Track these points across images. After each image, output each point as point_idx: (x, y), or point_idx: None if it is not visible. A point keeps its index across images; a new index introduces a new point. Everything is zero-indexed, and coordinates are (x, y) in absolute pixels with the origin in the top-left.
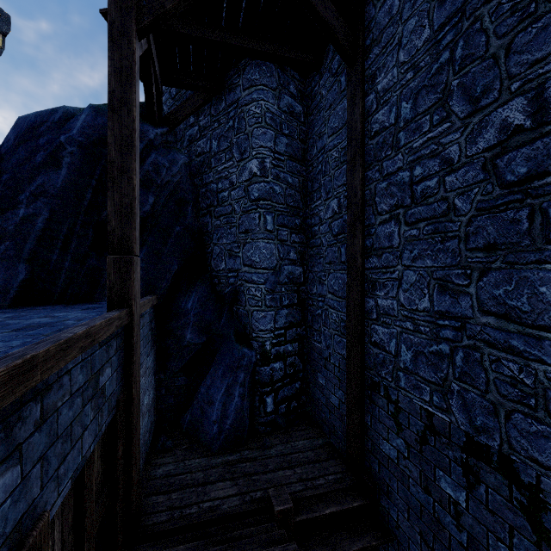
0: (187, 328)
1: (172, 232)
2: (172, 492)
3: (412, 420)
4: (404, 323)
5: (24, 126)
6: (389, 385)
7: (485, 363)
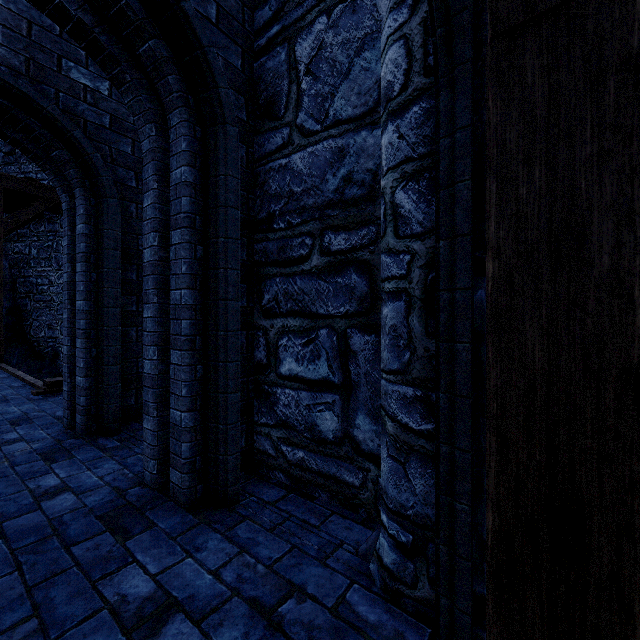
0: None
1: None
2: None
3: None
4: None
5: None
6: None
7: None
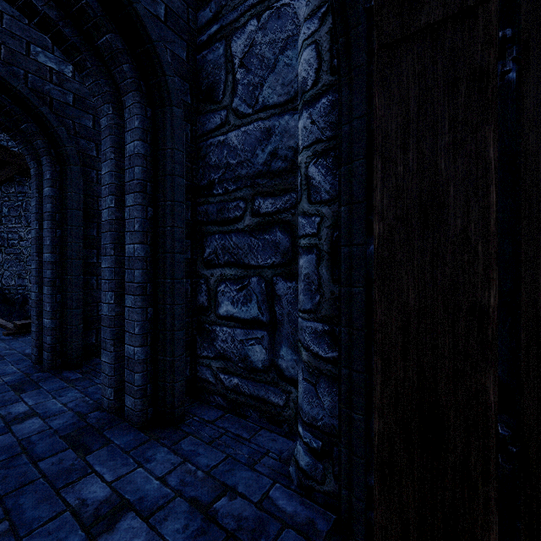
0: None
1: None
2: None
3: None
4: None
5: None
6: None
7: None
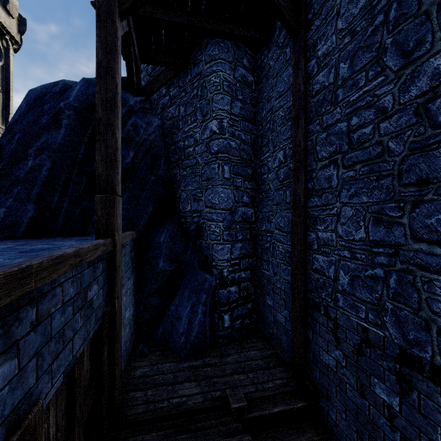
0: (160, 258)
1: (148, 181)
2: (148, 389)
3: (349, 335)
4: (342, 251)
5: (33, 96)
6: (328, 305)
7: (418, 284)
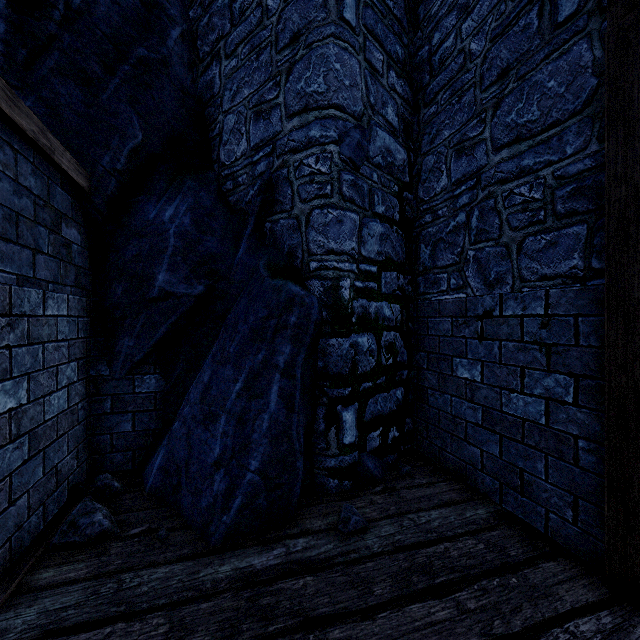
0: (159, 259)
1: (129, 53)
2: None
3: None
4: None
5: None
6: None
7: None
